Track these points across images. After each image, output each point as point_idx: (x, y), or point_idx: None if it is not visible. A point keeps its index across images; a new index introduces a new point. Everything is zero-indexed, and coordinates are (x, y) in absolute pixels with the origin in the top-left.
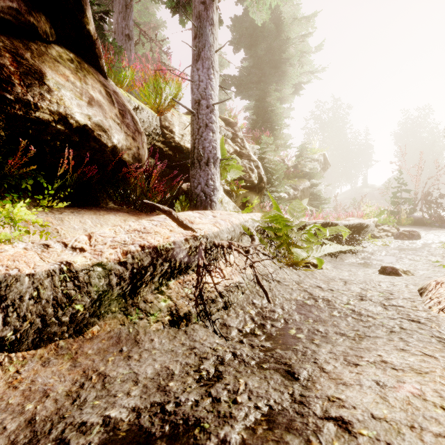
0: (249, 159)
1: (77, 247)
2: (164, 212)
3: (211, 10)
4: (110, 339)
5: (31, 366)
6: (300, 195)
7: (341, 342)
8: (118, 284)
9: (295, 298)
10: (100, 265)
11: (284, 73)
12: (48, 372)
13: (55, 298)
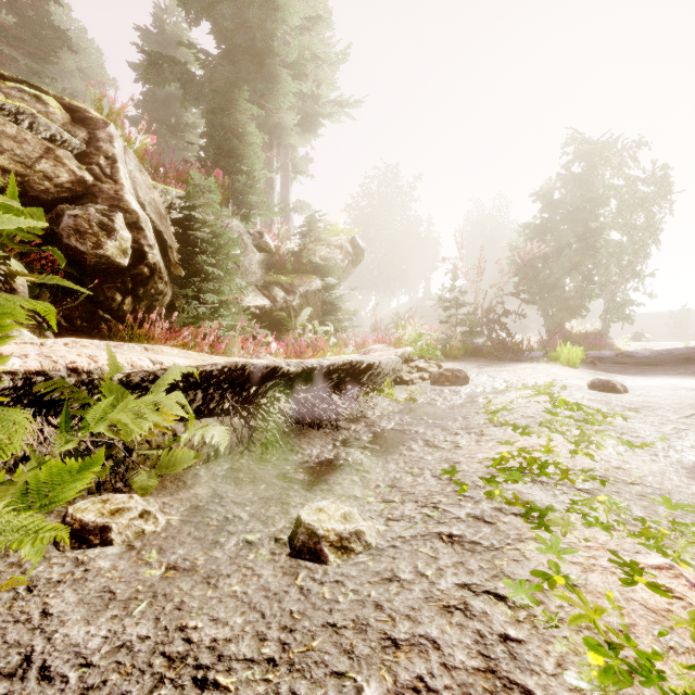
0: (114, 205)
1: None
2: None
3: None
4: None
5: None
6: (300, 302)
7: None
8: None
9: None
10: None
11: (276, 79)
12: None
13: None
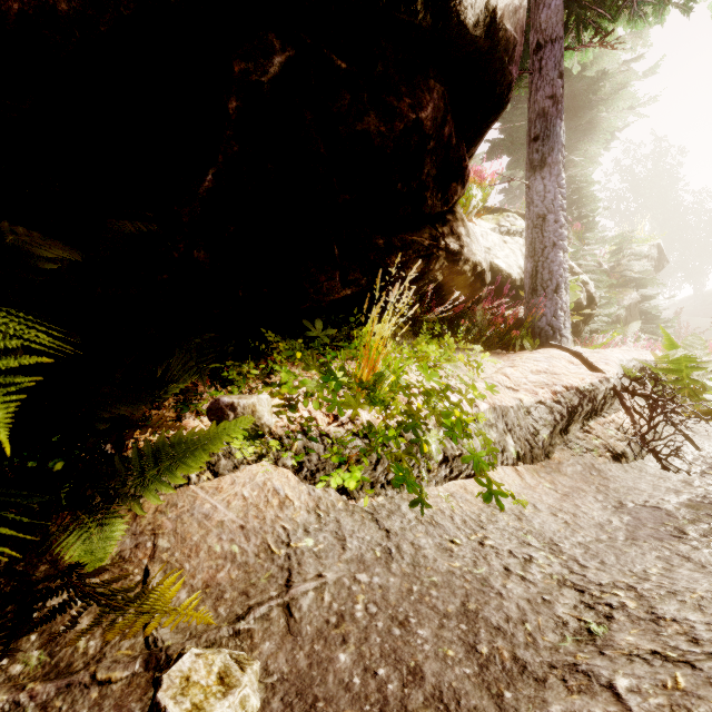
0: (570, 272)
1: (508, 386)
2: (573, 353)
3: (559, 102)
4: (574, 465)
5: (543, 474)
6: (625, 315)
7: None
8: (562, 420)
9: None
10: (541, 403)
11: (593, 124)
12: (560, 479)
13: (528, 427)
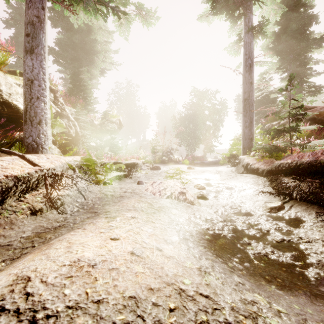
0: (68, 119)
1: None
2: (19, 156)
3: (42, 22)
4: None
5: None
6: (104, 144)
7: (113, 203)
8: None
9: (98, 197)
10: None
11: (93, 60)
12: None
13: None
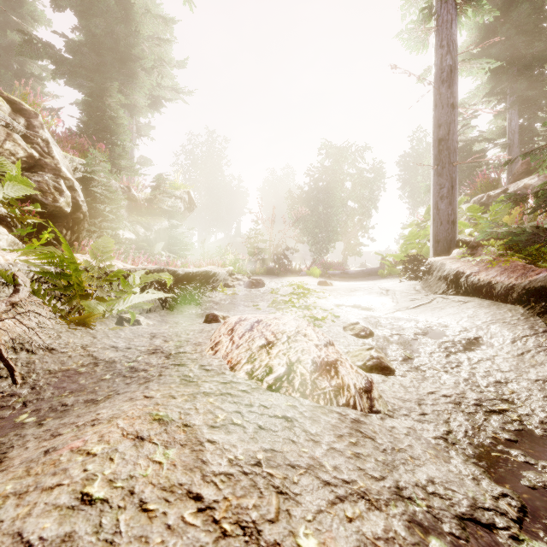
0: (57, 174)
1: None
2: None
3: None
4: None
5: None
6: (155, 236)
7: (79, 411)
8: None
9: (67, 368)
10: None
11: (135, 75)
12: None
13: None
